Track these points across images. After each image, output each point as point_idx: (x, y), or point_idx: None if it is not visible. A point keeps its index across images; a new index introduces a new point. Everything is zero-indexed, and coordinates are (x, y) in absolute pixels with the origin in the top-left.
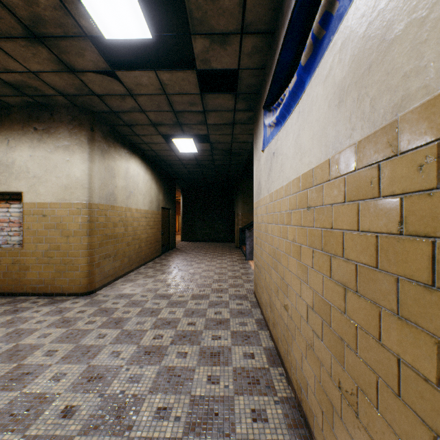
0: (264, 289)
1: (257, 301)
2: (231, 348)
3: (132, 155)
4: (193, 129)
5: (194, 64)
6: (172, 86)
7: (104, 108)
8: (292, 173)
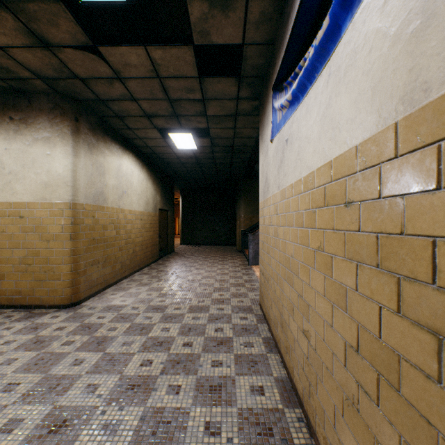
0: (273, 302)
1: (263, 314)
2: (235, 380)
3: (125, 151)
4: (191, 122)
5: (191, 41)
6: (165, 67)
7: (89, 95)
8: (317, 159)
